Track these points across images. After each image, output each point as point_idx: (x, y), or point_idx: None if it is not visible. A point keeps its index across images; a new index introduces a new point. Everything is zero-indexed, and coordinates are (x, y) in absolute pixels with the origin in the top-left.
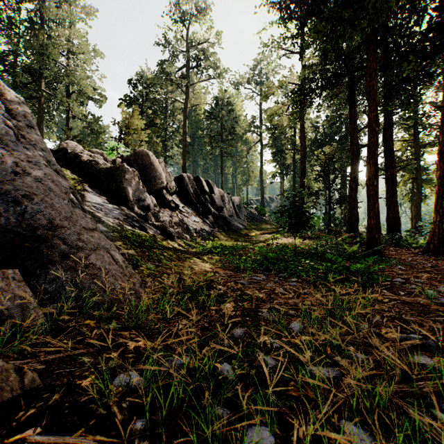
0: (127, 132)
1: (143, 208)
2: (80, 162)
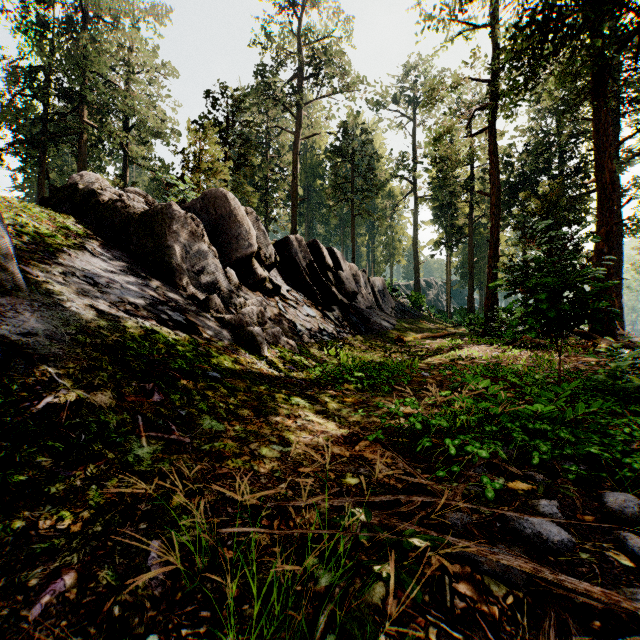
0: (196, 166)
1: (208, 288)
2: (96, 205)
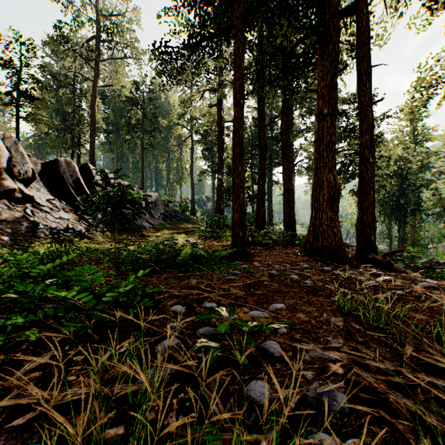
0: None
1: None
2: None
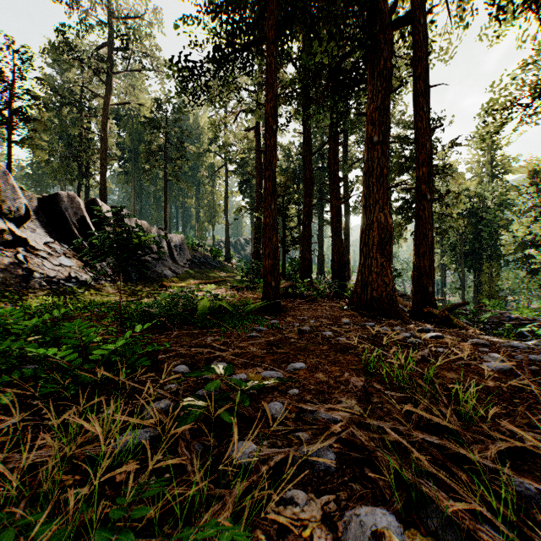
0: None
1: None
2: None
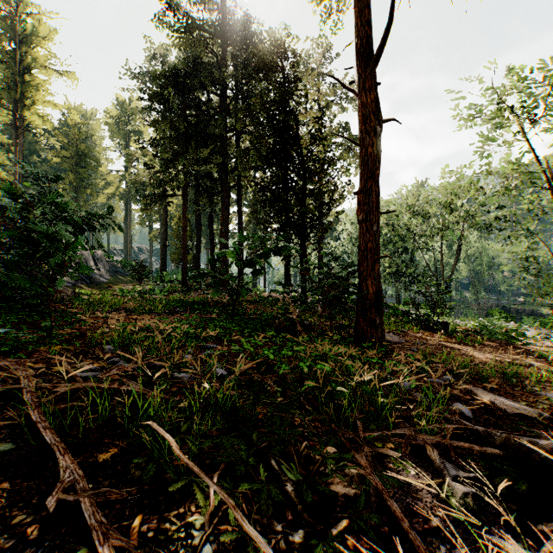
0: None
1: None
2: None
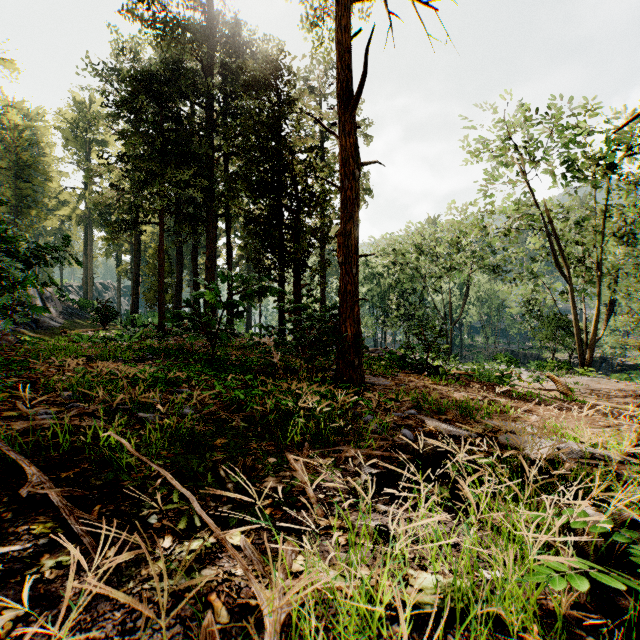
0: None
1: None
2: None
